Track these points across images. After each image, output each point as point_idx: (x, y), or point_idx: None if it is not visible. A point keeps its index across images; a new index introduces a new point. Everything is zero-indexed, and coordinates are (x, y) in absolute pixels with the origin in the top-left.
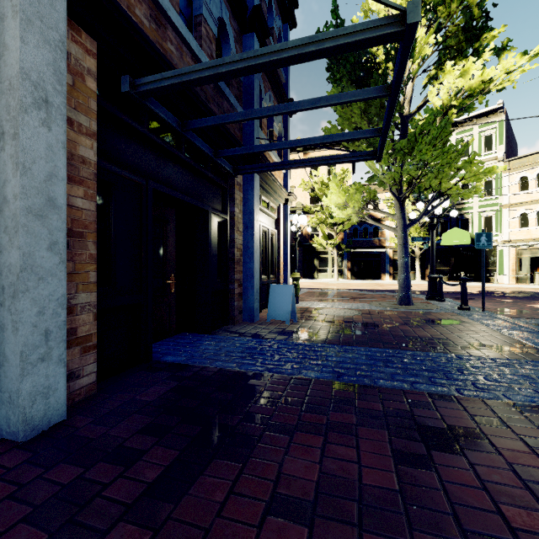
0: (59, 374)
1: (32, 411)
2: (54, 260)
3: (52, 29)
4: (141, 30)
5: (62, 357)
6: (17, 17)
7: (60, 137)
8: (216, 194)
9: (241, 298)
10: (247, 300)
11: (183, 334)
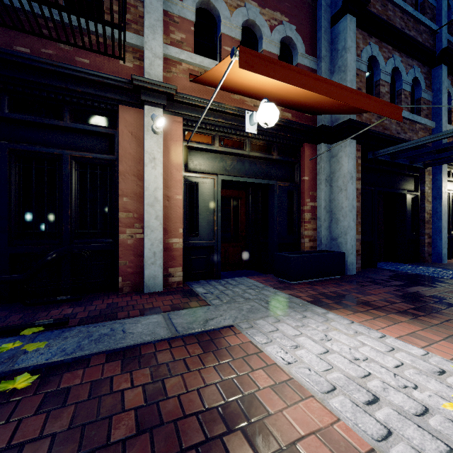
0: (354, 259)
1: (349, 267)
2: (353, 224)
3: (353, 154)
4: (376, 131)
5: (355, 254)
6: (346, 157)
7: (354, 186)
8: (409, 181)
9: (430, 246)
10: (435, 247)
11: (388, 262)
